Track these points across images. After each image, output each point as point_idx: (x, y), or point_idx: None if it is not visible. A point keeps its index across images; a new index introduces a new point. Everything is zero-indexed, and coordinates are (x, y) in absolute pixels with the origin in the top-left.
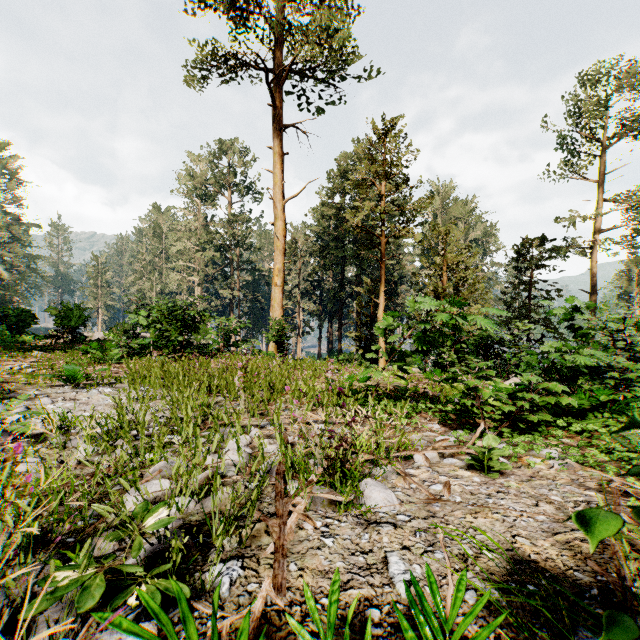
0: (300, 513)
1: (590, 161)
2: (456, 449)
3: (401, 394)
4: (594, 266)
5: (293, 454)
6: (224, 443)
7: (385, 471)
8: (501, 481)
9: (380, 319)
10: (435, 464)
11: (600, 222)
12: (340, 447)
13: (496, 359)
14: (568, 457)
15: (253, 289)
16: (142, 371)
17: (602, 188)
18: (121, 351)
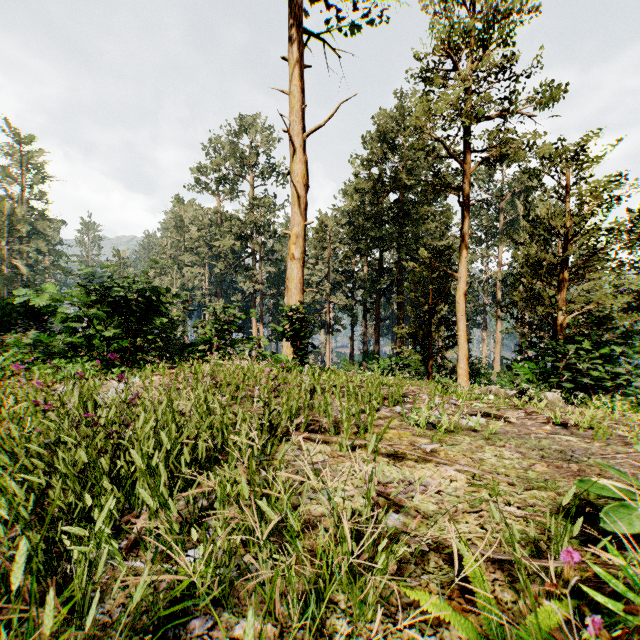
0: None
1: None
2: None
3: None
4: None
5: None
6: None
7: None
8: None
9: (460, 304)
10: None
11: None
12: None
13: None
14: None
15: (278, 283)
16: None
17: None
18: None
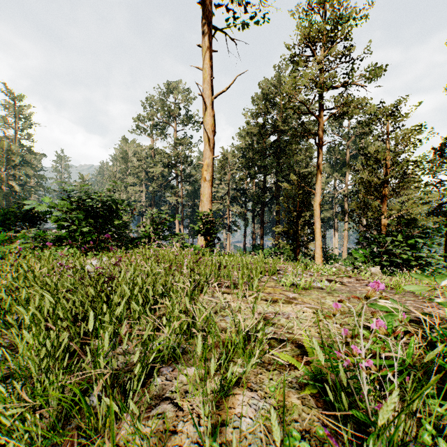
0: None
1: None
2: None
3: None
4: None
5: None
6: None
7: None
8: None
9: (316, 210)
10: None
11: None
12: None
13: None
14: None
15: (193, 197)
16: None
17: None
18: None
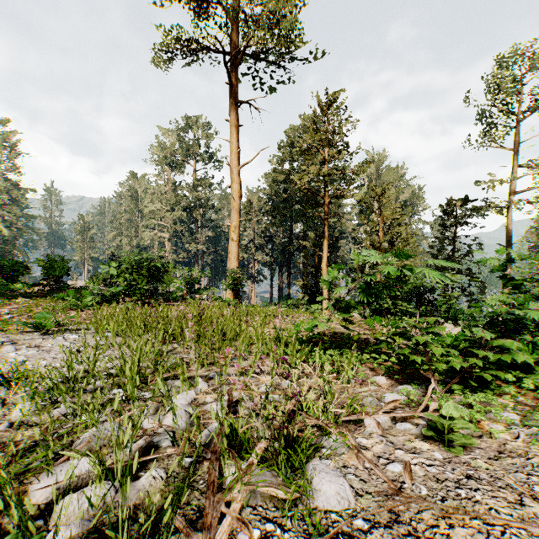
0: (234, 516)
1: (506, 132)
2: (409, 413)
3: (345, 341)
4: (509, 223)
5: (234, 421)
6: (169, 399)
7: (334, 442)
8: (466, 458)
9: (324, 270)
10: (388, 431)
11: (514, 185)
12: (285, 421)
13: (428, 306)
14: (537, 428)
15: (215, 243)
16: (107, 318)
17: (516, 155)
18: (96, 298)
